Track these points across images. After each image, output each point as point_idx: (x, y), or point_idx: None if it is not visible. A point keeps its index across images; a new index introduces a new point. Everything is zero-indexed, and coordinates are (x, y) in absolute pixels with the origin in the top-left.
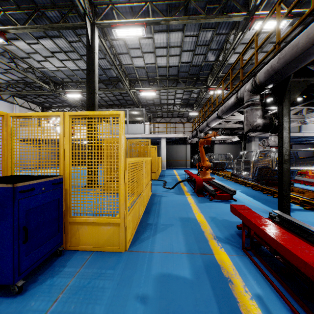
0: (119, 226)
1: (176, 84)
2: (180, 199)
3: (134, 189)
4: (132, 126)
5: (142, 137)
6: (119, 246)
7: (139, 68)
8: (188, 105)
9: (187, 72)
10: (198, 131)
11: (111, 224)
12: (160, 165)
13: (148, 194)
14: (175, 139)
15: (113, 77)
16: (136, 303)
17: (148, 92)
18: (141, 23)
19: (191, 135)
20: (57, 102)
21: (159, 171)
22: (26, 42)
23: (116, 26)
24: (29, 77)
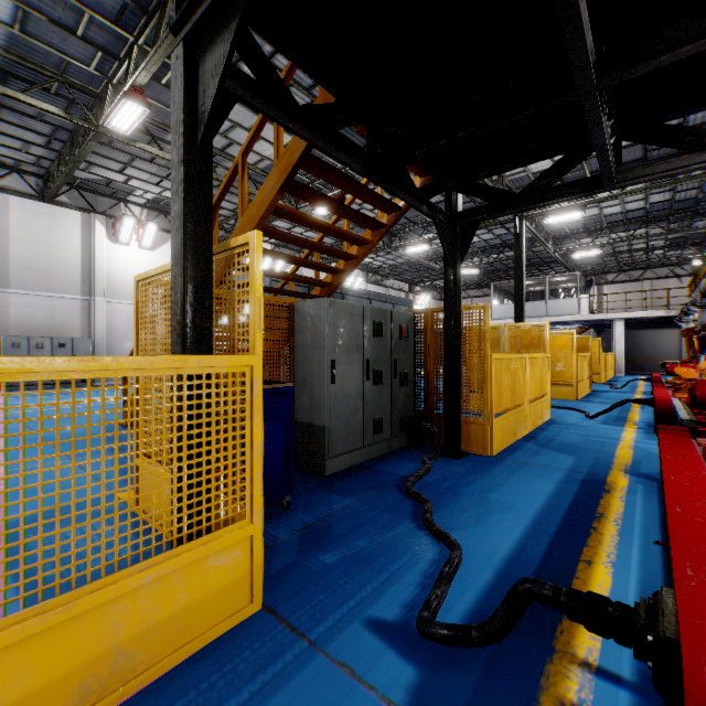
0: (572, 388)
1: (645, 225)
2: (625, 394)
3: (579, 373)
4: (556, 303)
5: (574, 319)
6: (573, 397)
7: (571, 223)
8: (684, 246)
9: (665, 210)
10: (680, 313)
11: (568, 387)
12: (609, 366)
13: (589, 388)
14: (648, 319)
15: (526, 239)
16: (585, 404)
17: (586, 252)
18: (578, 206)
19: (676, 316)
20: (433, 276)
21: (608, 376)
22: (435, 234)
23: (547, 216)
24: (426, 263)
